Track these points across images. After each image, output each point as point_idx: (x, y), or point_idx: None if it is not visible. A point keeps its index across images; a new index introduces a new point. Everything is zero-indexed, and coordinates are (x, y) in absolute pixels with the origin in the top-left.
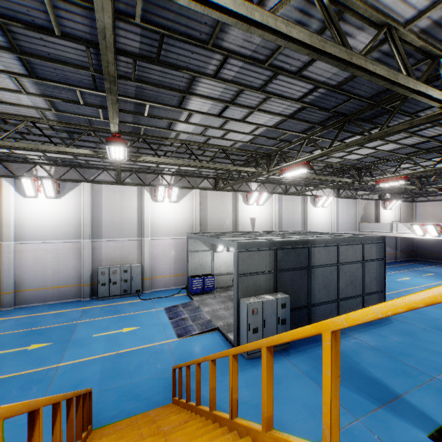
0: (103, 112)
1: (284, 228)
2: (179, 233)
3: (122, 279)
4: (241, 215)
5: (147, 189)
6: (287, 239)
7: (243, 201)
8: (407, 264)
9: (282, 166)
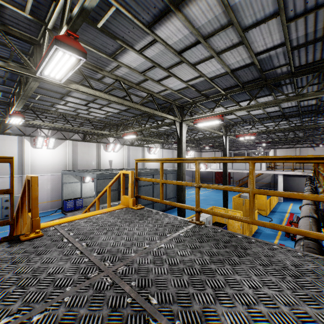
0: (3, 93)
1: (131, 167)
2: (55, 170)
3: (4, 207)
4: (102, 158)
5: (27, 139)
6: None
7: (104, 149)
8: None
9: (124, 132)
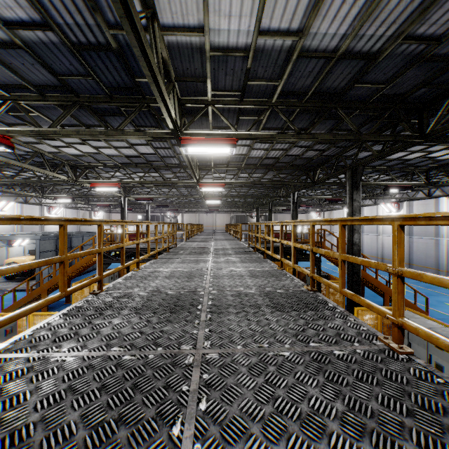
0: None
1: (25, 231)
2: None
3: None
4: None
5: None
6: None
7: None
8: None
9: (55, 196)
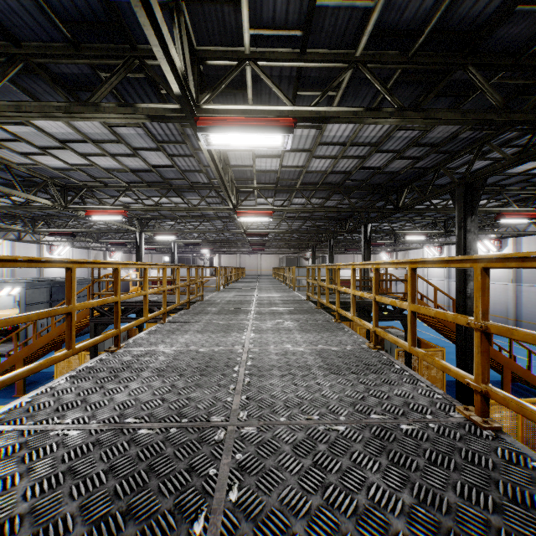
0: None
1: (18, 276)
2: None
3: None
4: None
5: None
6: (59, 280)
7: None
8: None
9: (50, 230)
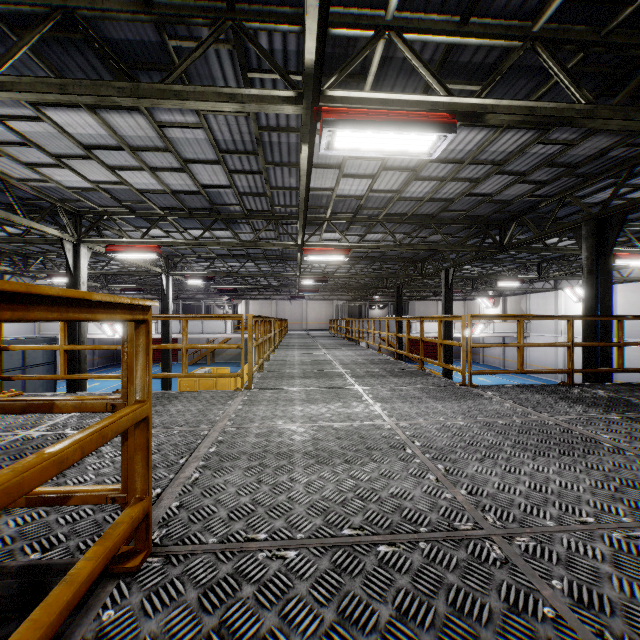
0: None
1: None
2: None
3: None
4: None
5: None
6: None
7: None
8: (106, 369)
9: None
